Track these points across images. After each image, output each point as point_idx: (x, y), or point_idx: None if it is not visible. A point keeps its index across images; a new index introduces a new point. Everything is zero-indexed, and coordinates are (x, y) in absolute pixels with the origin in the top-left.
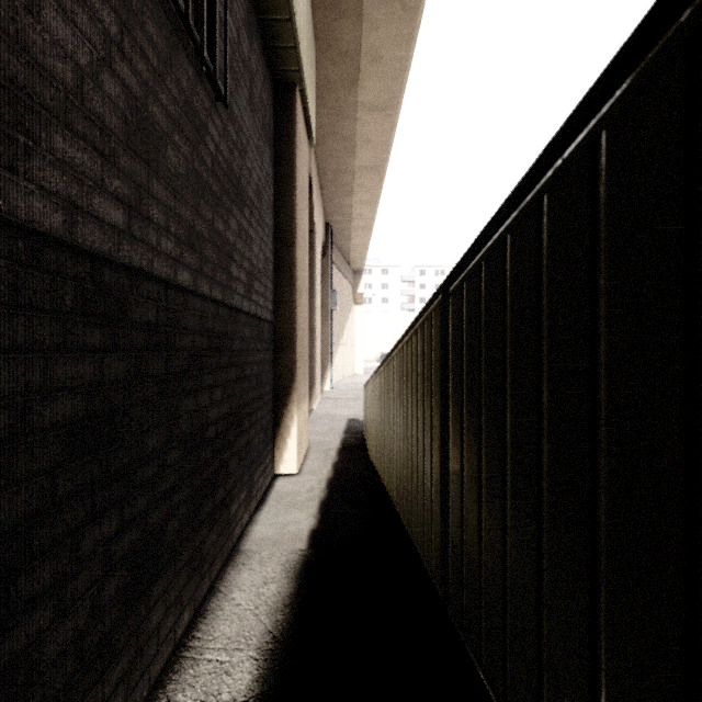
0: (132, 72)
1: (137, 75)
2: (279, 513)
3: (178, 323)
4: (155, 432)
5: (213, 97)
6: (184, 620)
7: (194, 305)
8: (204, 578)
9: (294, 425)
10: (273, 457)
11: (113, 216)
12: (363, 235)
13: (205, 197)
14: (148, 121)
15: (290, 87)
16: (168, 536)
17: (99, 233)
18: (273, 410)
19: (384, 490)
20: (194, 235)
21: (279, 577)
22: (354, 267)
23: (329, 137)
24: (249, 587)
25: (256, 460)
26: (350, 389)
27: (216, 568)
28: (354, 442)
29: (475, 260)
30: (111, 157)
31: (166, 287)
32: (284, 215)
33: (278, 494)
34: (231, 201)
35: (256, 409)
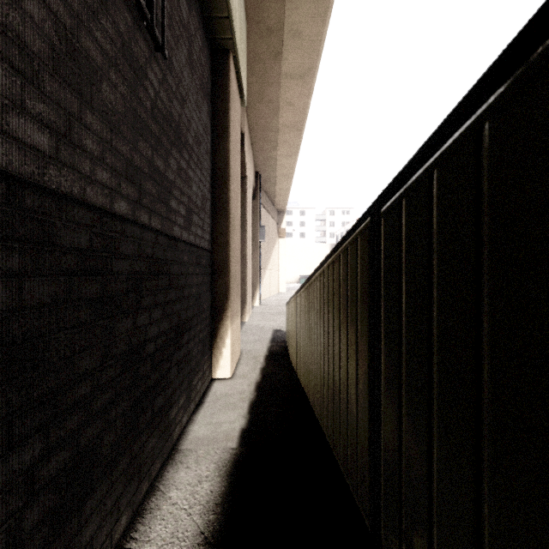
0: (60, 1)
1: (67, 5)
2: (214, 414)
3: (115, 248)
4: (88, 353)
5: (152, 47)
6: (122, 524)
7: (133, 233)
8: (143, 480)
9: (228, 336)
10: (211, 364)
11: (37, 139)
12: (285, 182)
13: (144, 136)
14: (80, 53)
15: (224, 53)
16: (103, 450)
17: (18, 154)
18: (211, 324)
19: (304, 393)
20: (133, 169)
21: (212, 475)
22: (278, 207)
23: (258, 101)
24: (185, 485)
25: (194, 368)
26: (275, 305)
27: (156, 469)
28: (279, 350)
29: (422, 170)
30: (34, 79)
31: (101, 215)
32: (220, 160)
33: (214, 395)
34: (171, 143)
35: (194, 324)
